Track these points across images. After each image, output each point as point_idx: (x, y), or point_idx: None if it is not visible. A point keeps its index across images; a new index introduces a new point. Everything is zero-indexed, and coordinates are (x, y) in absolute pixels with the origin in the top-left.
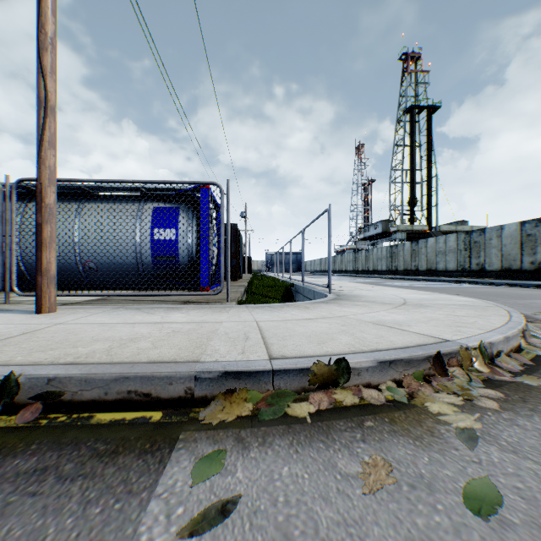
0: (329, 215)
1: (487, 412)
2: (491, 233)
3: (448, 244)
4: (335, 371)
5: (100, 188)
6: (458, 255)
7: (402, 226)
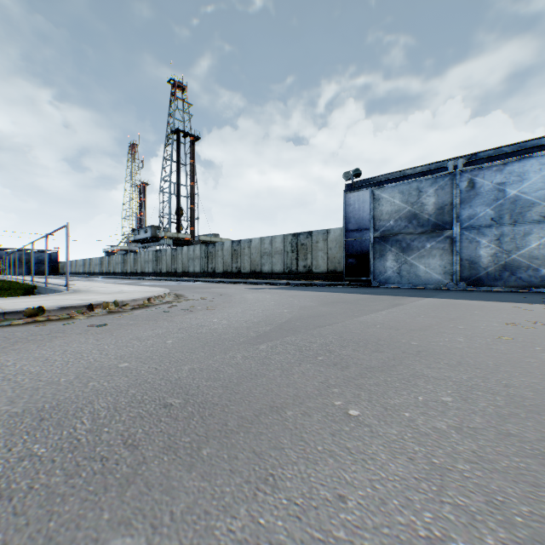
0: (67, 230)
1: (96, 316)
2: (219, 247)
3: (196, 252)
4: (38, 311)
5: None
6: (202, 261)
7: (170, 233)
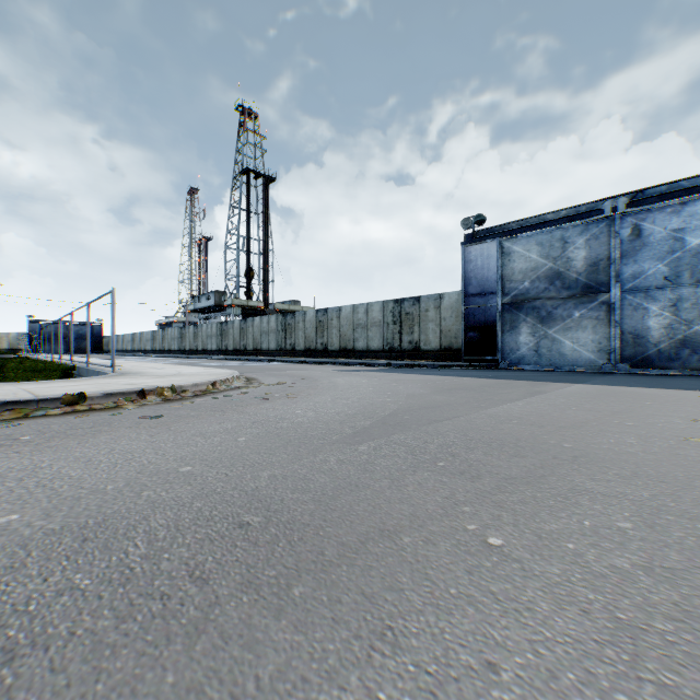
0: (113, 297)
1: (149, 405)
2: (300, 317)
3: (271, 325)
4: (78, 398)
5: None
6: (278, 336)
7: (238, 300)
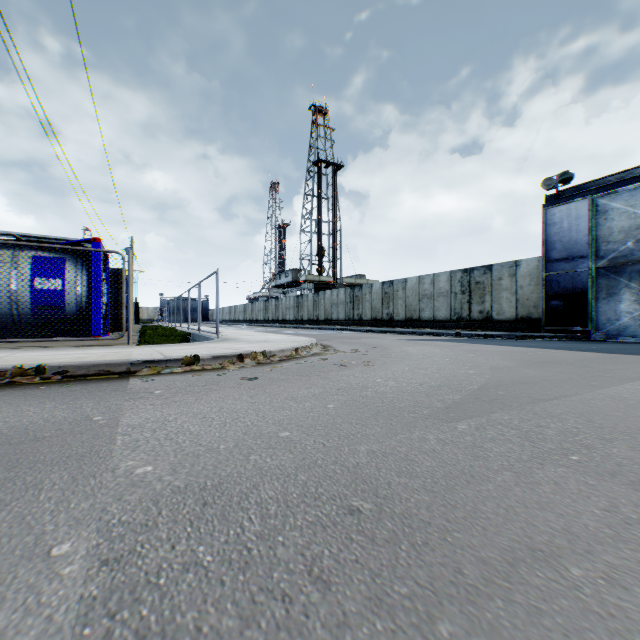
0: (217, 276)
1: (245, 367)
2: (366, 290)
3: (340, 297)
4: (193, 359)
5: None
6: (346, 307)
7: (311, 276)
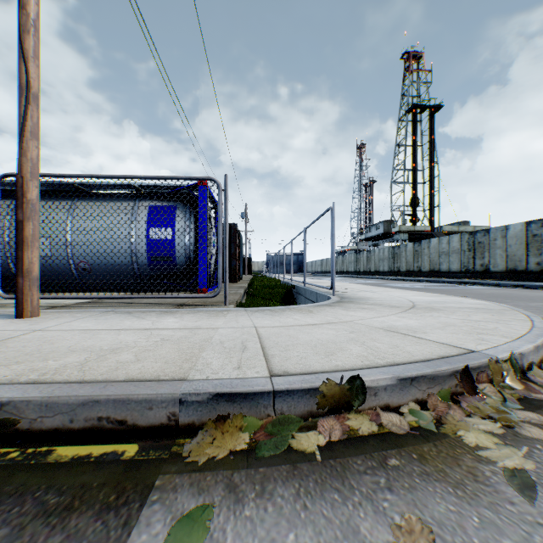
0: (332, 213)
1: (535, 445)
2: (496, 234)
3: (451, 245)
4: (348, 391)
5: (93, 185)
6: (462, 256)
7: (404, 226)
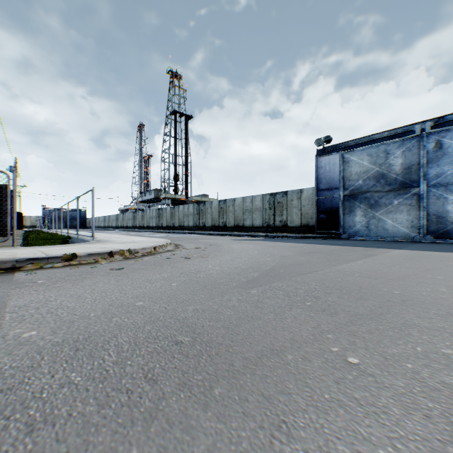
0: (93, 193)
1: (115, 261)
2: (208, 205)
3: (190, 210)
4: (72, 256)
5: None
6: (194, 217)
7: (169, 194)
